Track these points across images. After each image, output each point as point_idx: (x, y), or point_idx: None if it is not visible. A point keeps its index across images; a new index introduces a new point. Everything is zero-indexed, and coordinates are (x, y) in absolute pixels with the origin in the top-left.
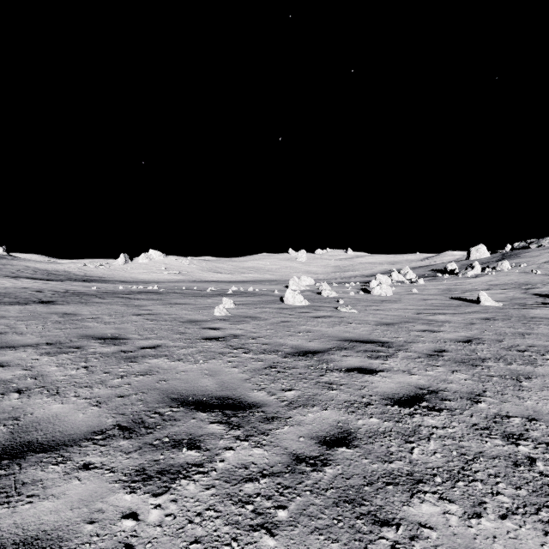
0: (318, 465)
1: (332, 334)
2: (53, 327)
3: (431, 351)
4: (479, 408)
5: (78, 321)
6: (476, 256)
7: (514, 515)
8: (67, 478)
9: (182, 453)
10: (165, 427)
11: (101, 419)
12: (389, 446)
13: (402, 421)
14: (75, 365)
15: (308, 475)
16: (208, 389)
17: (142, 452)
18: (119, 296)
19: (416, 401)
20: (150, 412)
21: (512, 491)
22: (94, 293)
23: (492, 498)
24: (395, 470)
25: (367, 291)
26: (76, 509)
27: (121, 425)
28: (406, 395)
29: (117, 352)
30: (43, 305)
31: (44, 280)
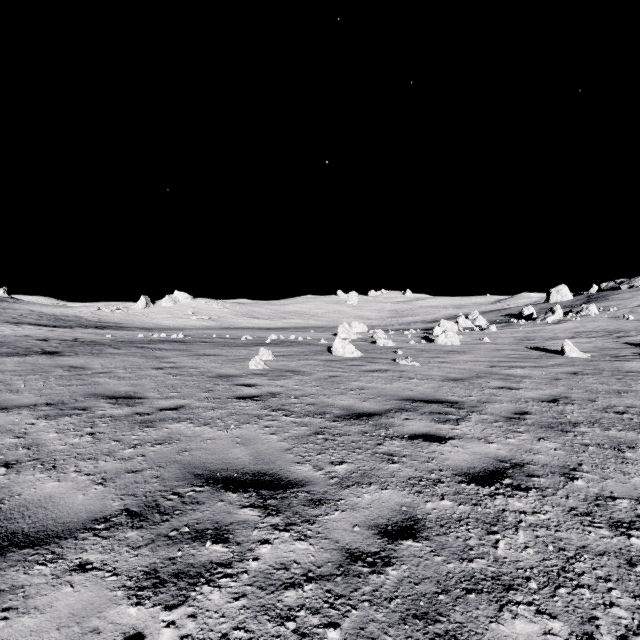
0: (379, 564)
1: (390, 391)
2: (56, 383)
3: (510, 413)
4: (575, 487)
5: (87, 376)
6: (557, 299)
7: (636, 637)
8: (56, 583)
9: (205, 548)
10: (185, 513)
11: (106, 502)
12: (468, 538)
13: (482, 504)
14: (78, 432)
15: (366, 579)
16: (240, 462)
17: (155, 547)
18: (138, 346)
19: (497, 477)
20: (167, 492)
21: (630, 601)
22: (108, 342)
23: (605, 612)
24: (477, 572)
25: (430, 339)
26: (65, 628)
27: (130, 510)
28: (484, 470)
29: (130, 414)
30: (46, 357)
31: (50, 326)
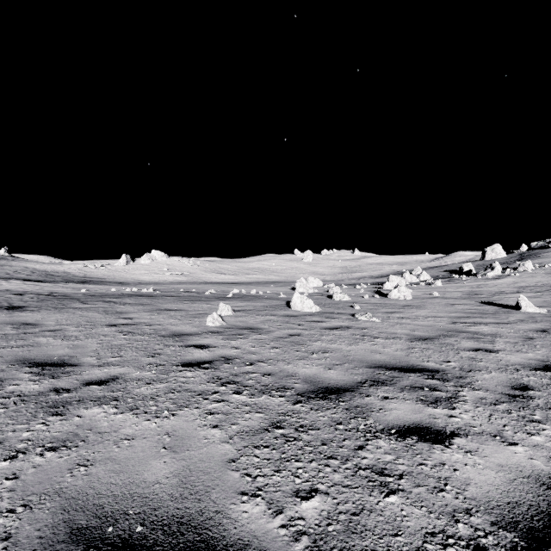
0: None
1: (357, 355)
2: None
3: (508, 387)
4: None
5: (32, 334)
6: (491, 257)
7: None
8: None
9: None
10: None
11: None
12: None
13: None
14: None
15: None
16: (156, 494)
17: None
18: (105, 300)
19: None
20: None
21: None
22: (79, 297)
23: None
24: None
25: (382, 294)
26: None
27: None
28: (536, 512)
29: (46, 391)
30: (7, 312)
31: (36, 281)
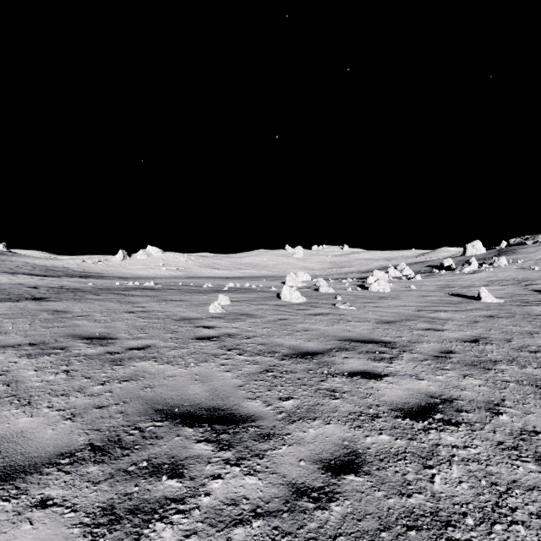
0: (323, 500)
1: (331, 333)
2: (40, 325)
3: (437, 352)
4: (501, 422)
5: (67, 319)
6: (472, 253)
7: None
8: (16, 520)
9: (160, 483)
10: (144, 447)
11: (72, 437)
12: (405, 473)
13: (417, 439)
14: (54, 369)
15: (311, 515)
16: (198, 398)
17: (114, 482)
18: (114, 292)
19: (429, 412)
20: (129, 427)
21: None
22: (89, 290)
23: None
24: (416, 507)
25: (364, 287)
26: None
27: (94, 445)
28: (417, 405)
29: (102, 353)
30: (34, 302)
31: (41, 276)
